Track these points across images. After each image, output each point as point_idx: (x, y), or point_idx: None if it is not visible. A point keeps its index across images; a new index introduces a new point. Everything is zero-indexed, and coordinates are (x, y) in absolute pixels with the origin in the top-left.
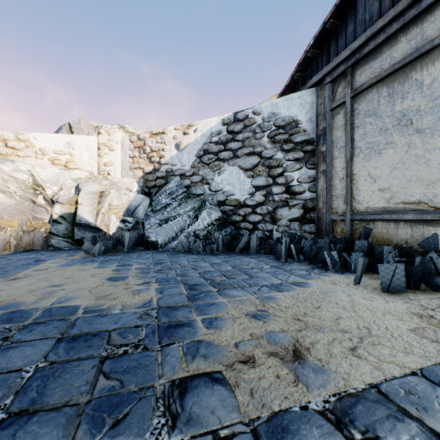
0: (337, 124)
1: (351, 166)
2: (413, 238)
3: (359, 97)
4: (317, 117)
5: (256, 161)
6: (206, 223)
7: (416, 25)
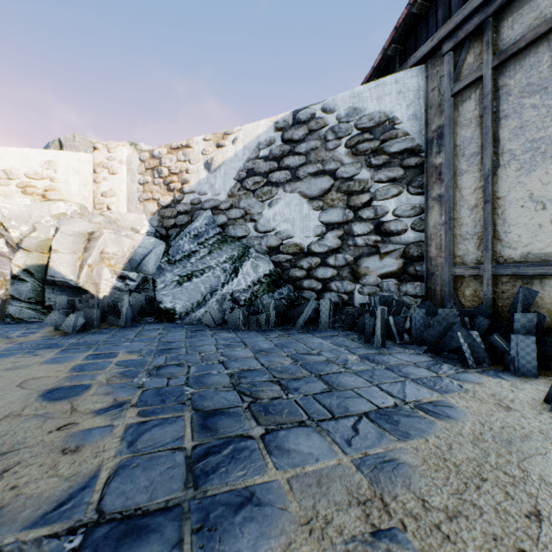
0: (465, 117)
1: (493, 183)
2: None
3: (510, 64)
4: (427, 110)
5: (328, 185)
6: (250, 281)
7: None
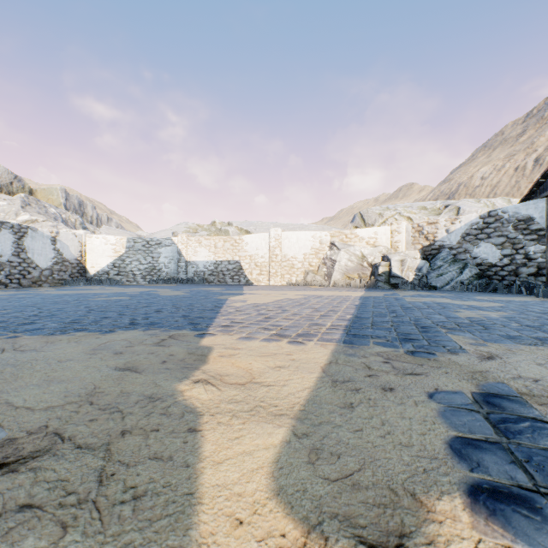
0: None
1: None
2: None
3: None
4: (546, 216)
5: (504, 240)
6: (468, 276)
7: None
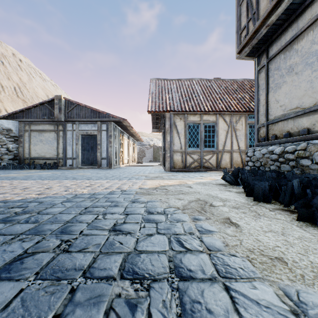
0: (26, 135)
1: (30, 146)
2: (43, 162)
3: (32, 132)
4: (19, 130)
5: None
6: None
7: (43, 125)
